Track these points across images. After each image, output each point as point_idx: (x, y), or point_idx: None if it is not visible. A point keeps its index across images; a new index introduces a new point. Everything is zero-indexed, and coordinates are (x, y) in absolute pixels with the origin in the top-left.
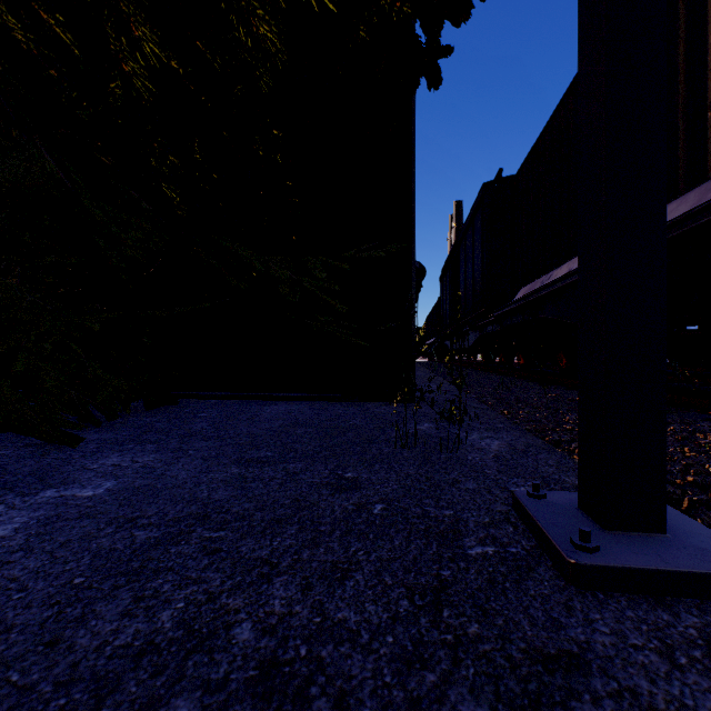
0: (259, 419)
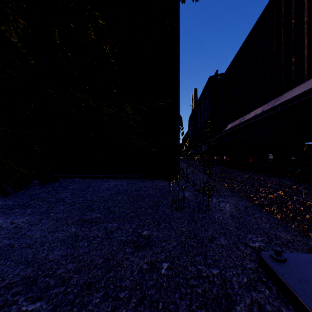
0: (98, 190)
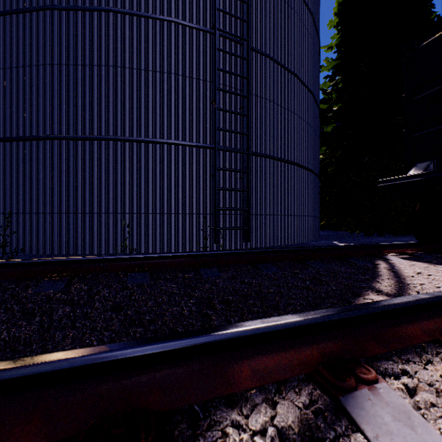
0: None
